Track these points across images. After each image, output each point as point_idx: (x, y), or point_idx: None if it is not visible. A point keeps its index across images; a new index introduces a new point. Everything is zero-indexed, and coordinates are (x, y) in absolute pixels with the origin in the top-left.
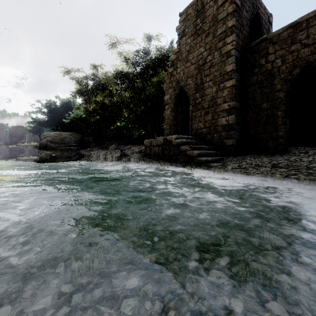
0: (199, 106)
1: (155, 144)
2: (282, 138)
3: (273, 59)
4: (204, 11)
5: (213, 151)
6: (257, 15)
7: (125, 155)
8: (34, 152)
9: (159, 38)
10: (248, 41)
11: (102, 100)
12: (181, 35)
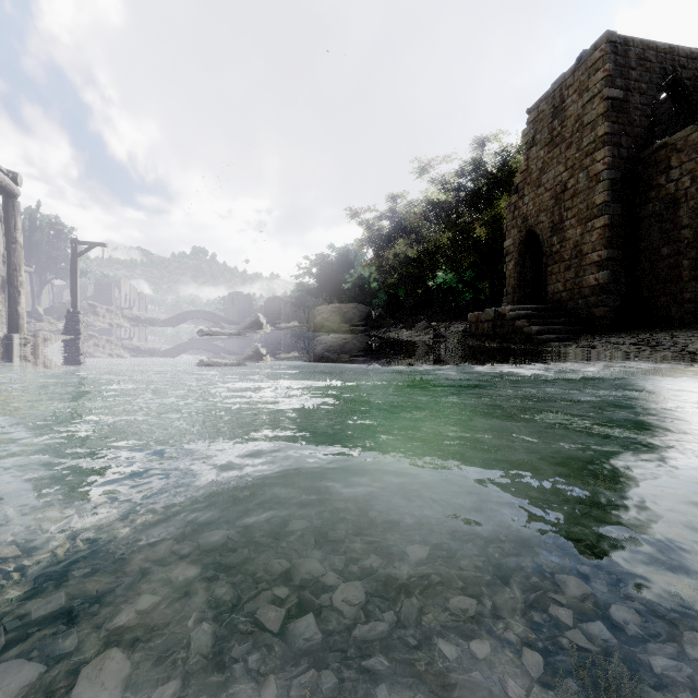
0: (557, 257)
1: (484, 320)
2: (690, 303)
3: (677, 176)
4: (564, 109)
5: (565, 327)
6: (676, 82)
7: (440, 336)
8: (306, 337)
9: (499, 138)
10: (647, 141)
11: (404, 251)
12: (529, 145)
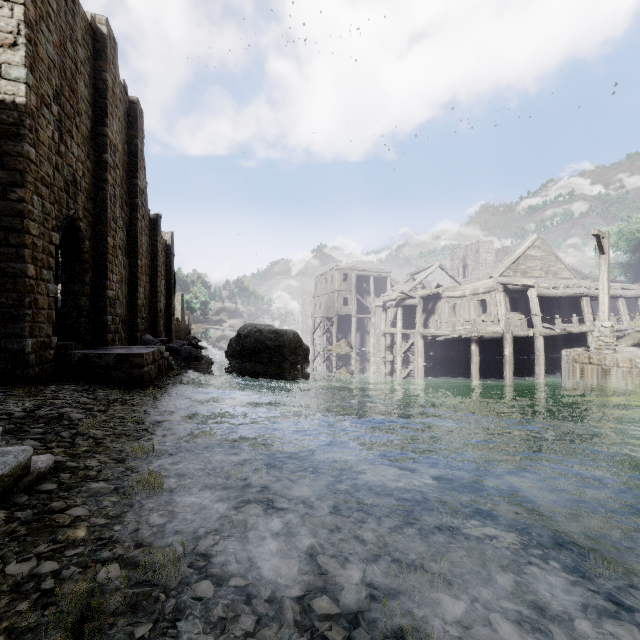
0: None
1: None
2: None
3: None
4: None
5: None
6: None
7: None
8: None
9: None
10: None
11: None
12: None
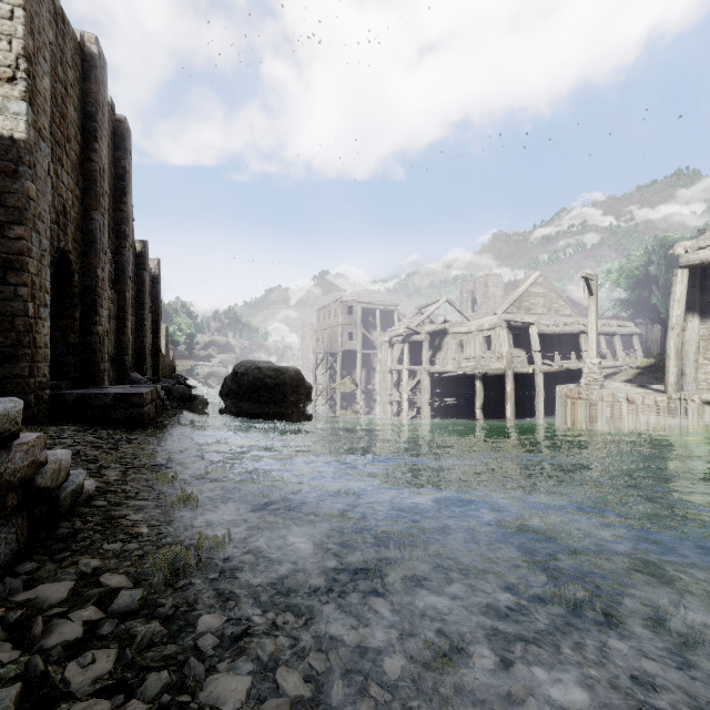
0: None
1: None
2: None
3: None
4: None
5: None
6: None
7: None
8: None
9: None
10: None
11: None
12: None
